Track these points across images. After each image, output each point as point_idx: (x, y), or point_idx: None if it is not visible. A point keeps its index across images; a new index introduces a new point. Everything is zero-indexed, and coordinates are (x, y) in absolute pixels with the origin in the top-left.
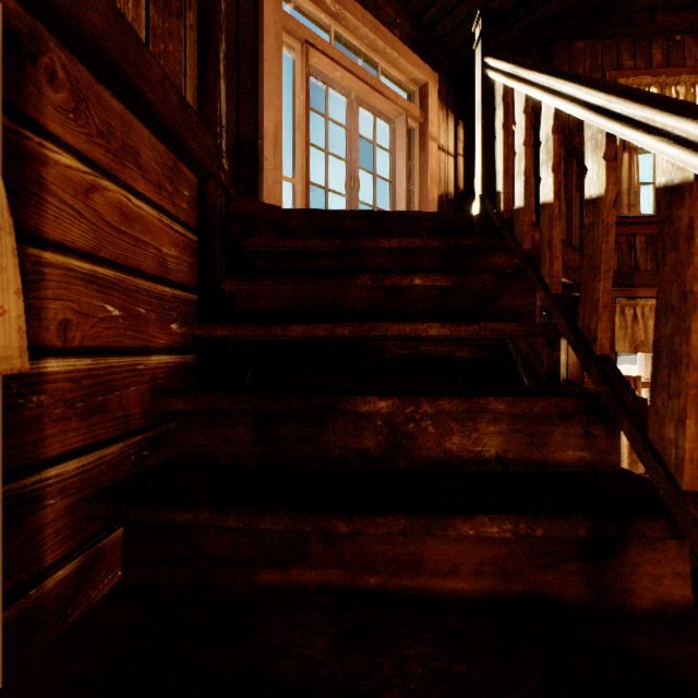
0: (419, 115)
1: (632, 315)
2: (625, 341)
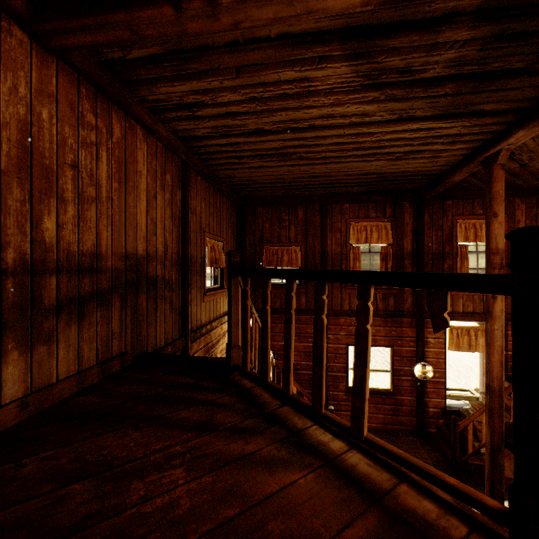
0: None
1: None
2: None
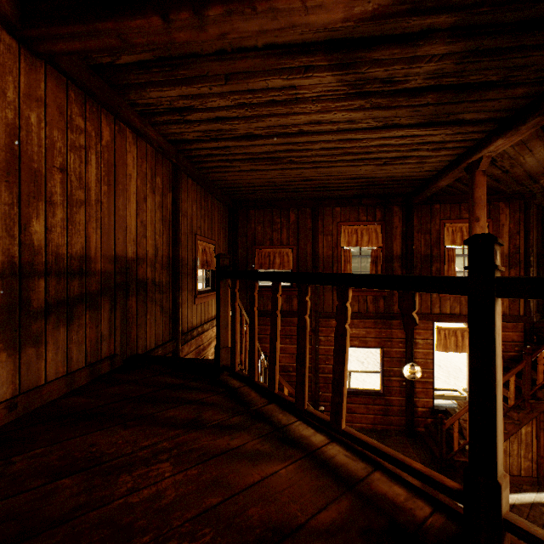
0: None
1: None
2: None
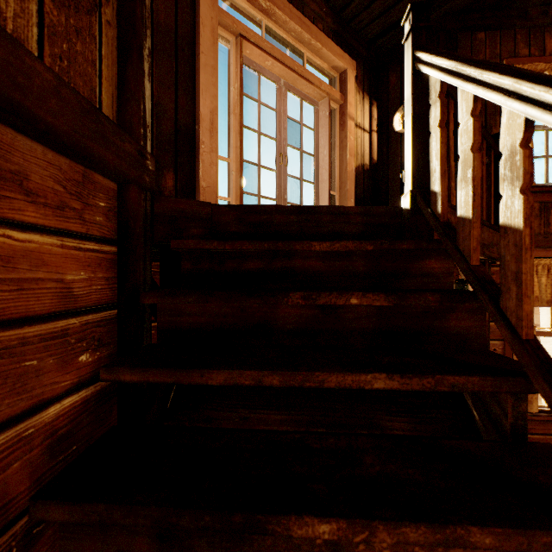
0: (339, 97)
1: None
2: None
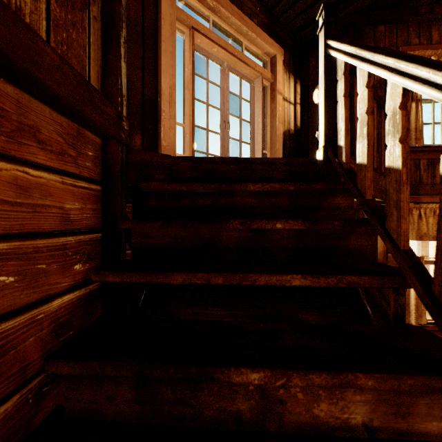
0: (270, 77)
1: (417, 215)
2: (413, 233)
